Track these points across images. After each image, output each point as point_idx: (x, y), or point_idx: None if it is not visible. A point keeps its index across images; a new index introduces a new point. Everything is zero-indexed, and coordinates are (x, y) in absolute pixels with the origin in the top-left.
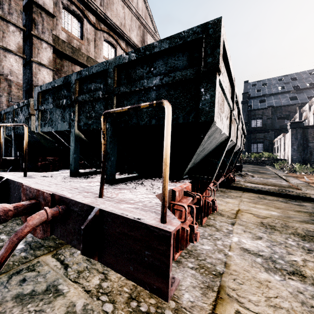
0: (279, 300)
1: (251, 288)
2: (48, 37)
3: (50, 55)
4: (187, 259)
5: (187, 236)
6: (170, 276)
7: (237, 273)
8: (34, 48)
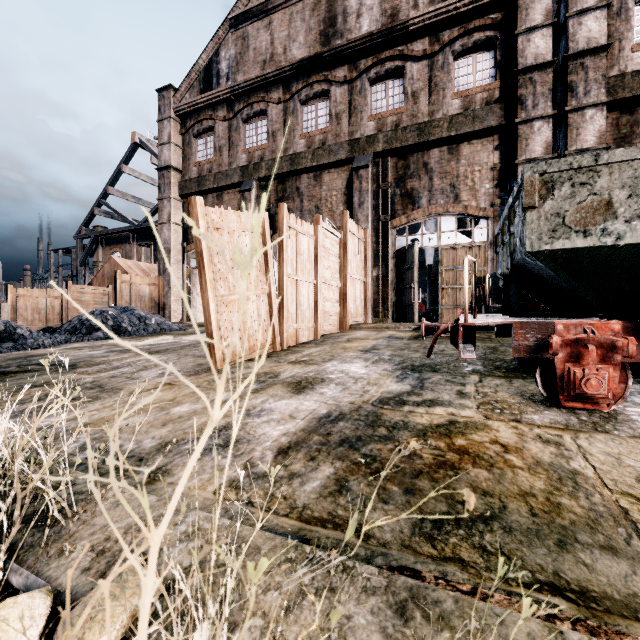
0: (631, 460)
1: (619, 447)
2: (597, 93)
3: (601, 123)
4: (590, 416)
5: (575, 379)
6: (459, 346)
7: (635, 442)
8: (570, 131)
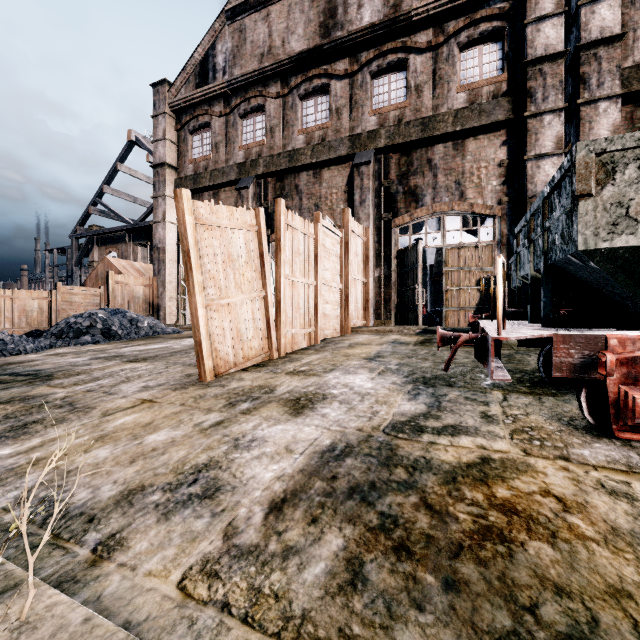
0: None
1: None
2: (611, 85)
3: (615, 116)
4: None
5: (634, 407)
6: (491, 365)
7: None
8: (582, 125)
